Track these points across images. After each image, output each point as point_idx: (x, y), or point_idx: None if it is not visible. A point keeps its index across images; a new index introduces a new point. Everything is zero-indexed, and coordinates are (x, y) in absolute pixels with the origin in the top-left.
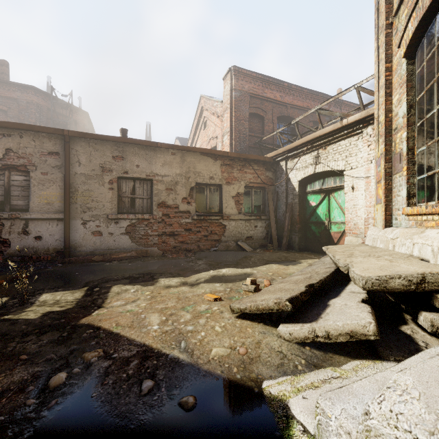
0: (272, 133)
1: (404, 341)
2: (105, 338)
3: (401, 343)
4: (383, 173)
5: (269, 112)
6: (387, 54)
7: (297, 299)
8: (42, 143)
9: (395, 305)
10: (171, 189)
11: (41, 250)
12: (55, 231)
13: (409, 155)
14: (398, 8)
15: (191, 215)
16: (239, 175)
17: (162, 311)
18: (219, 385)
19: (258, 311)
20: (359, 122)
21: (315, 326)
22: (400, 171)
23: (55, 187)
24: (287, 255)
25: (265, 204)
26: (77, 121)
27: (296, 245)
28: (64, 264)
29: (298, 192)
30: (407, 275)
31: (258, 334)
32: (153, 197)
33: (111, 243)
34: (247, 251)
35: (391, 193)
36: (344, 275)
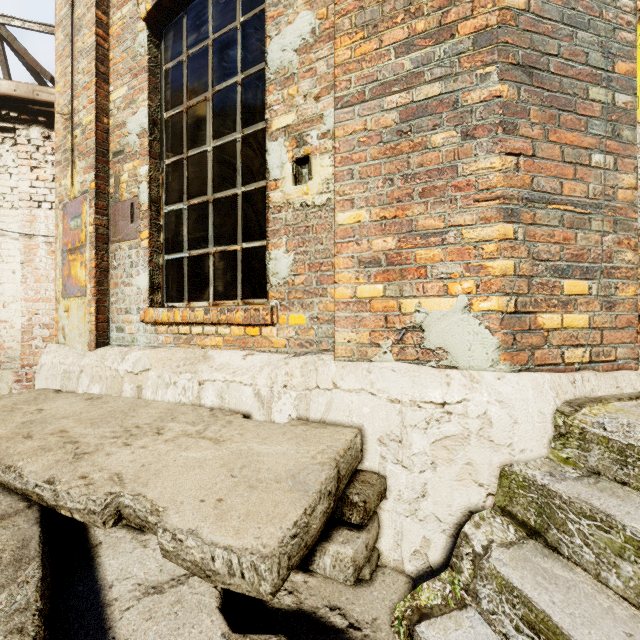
0: None
1: None
2: None
3: None
4: (93, 234)
5: None
6: None
7: None
8: None
9: None
10: None
11: None
12: None
13: (153, 211)
14: None
15: None
16: None
17: None
18: None
19: None
20: (9, 102)
21: None
22: (132, 237)
23: None
24: None
25: None
26: None
27: None
28: None
29: None
30: (327, 482)
31: None
32: None
33: None
34: None
35: (107, 277)
36: None
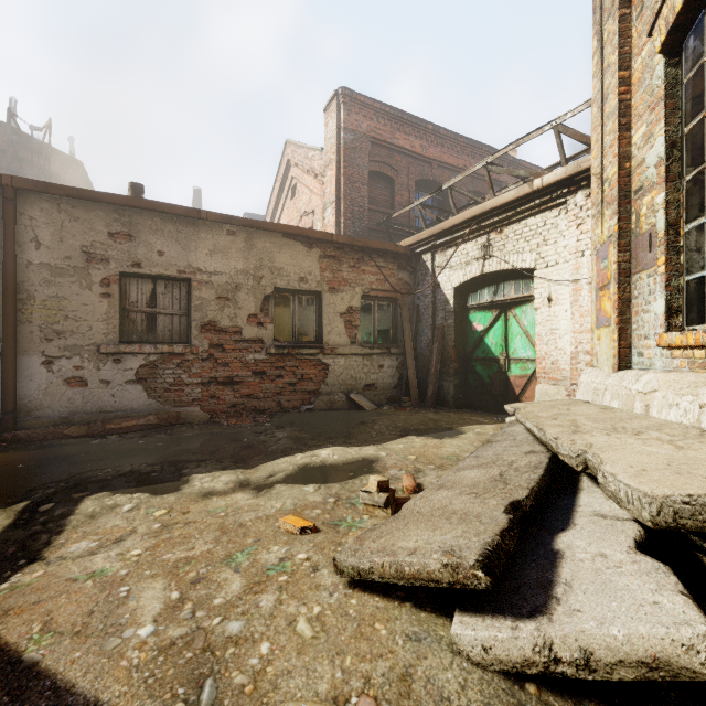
0: (409, 206)
1: None
2: None
3: None
4: (615, 271)
5: (403, 172)
6: (623, 54)
7: (497, 554)
8: None
9: (670, 531)
10: (228, 298)
11: None
12: None
13: (669, 235)
14: None
15: (264, 347)
16: (351, 277)
17: (175, 572)
18: None
19: (401, 581)
20: (562, 184)
21: (551, 635)
22: (650, 265)
23: None
24: (436, 417)
25: (396, 327)
26: (60, 176)
27: (451, 398)
28: (2, 445)
29: (453, 307)
30: None
31: (404, 643)
32: (191, 312)
33: (106, 401)
34: (367, 410)
35: (629, 306)
36: (559, 465)
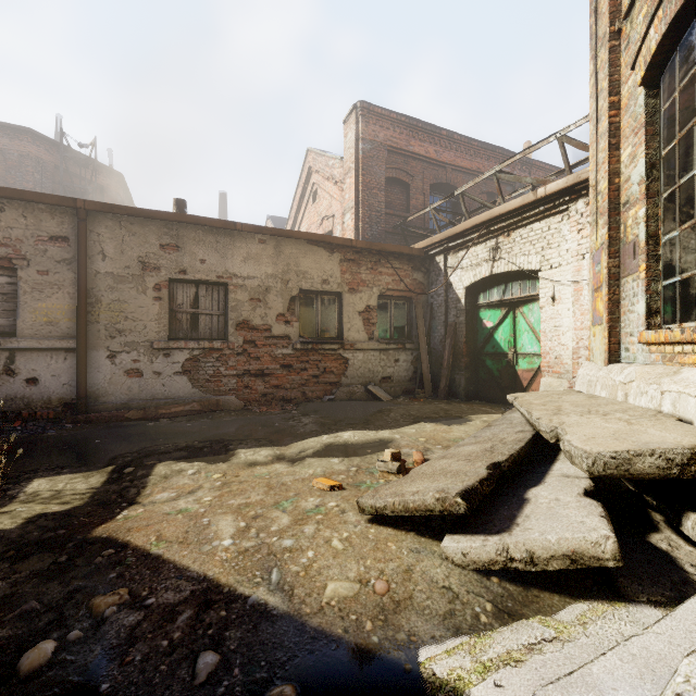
0: (423, 210)
1: (660, 564)
2: (136, 566)
3: (656, 568)
4: (606, 276)
5: (418, 177)
6: (613, 81)
7: (475, 492)
8: (40, 221)
9: (633, 495)
10: (259, 300)
11: (37, 401)
12: (61, 369)
13: (649, 245)
14: (631, 5)
15: (291, 343)
16: (369, 278)
17: (239, 511)
18: (339, 658)
19: (406, 513)
20: (563, 192)
21: (508, 542)
22: (634, 271)
23: (61, 296)
24: (447, 407)
25: (411, 324)
26: (104, 187)
27: (462, 390)
28: (77, 425)
29: (464, 305)
30: (666, 450)
31: (408, 553)
32: (228, 312)
33: (158, 390)
34: (384, 401)
35: (618, 307)
36: (546, 443)
